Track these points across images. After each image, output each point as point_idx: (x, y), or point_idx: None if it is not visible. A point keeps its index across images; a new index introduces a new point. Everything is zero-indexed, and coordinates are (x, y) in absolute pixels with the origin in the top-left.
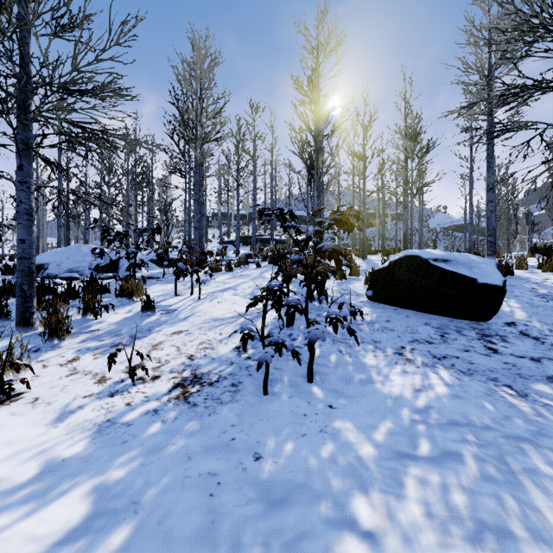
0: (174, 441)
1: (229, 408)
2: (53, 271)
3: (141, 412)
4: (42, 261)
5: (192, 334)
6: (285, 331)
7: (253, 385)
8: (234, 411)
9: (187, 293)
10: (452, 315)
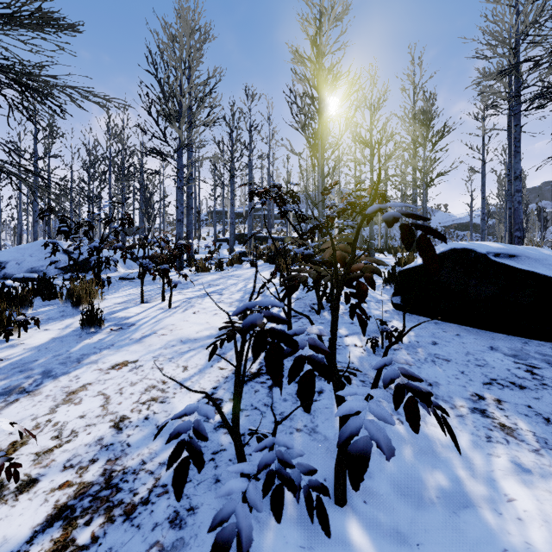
0: None
1: None
2: (11, 271)
3: None
4: None
5: (140, 369)
6: (285, 363)
7: None
8: None
9: (159, 299)
10: (524, 334)
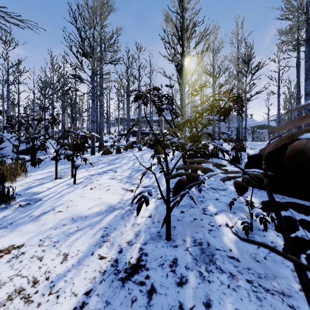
0: None
1: None
2: None
3: None
4: None
5: (18, 260)
6: (165, 250)
7: None
8: None
9: (70, 175)
10: None
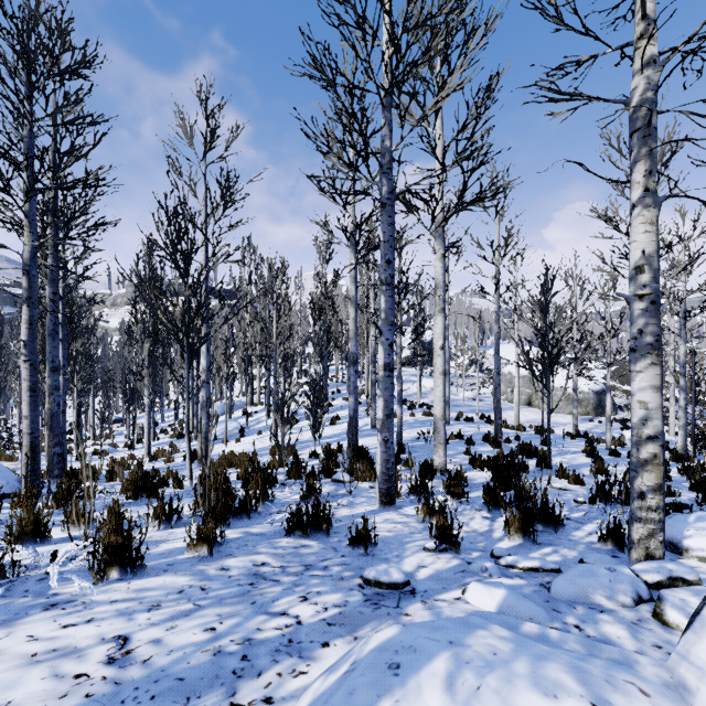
0: None
1: None
2: None
3: None
4: None
5: None
6: None
7: None
8: None
9: None
10: None
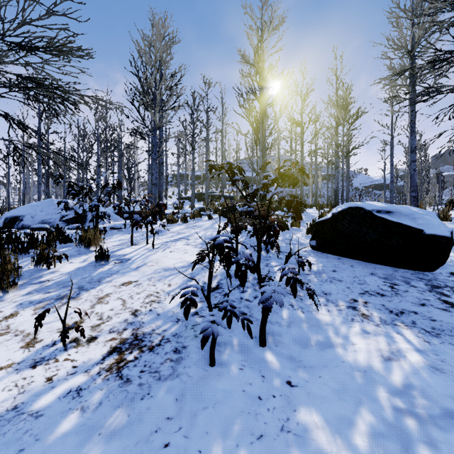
0: (87, 450)
1: (167, 387)
2: (27, 222)
3: (60, 393)
4: (18, 213)
5: (140, 286)
6: (234, 282)
7: (198, 352)
8: (173, 393)
9: (143, 242)
10: (396, 265)
